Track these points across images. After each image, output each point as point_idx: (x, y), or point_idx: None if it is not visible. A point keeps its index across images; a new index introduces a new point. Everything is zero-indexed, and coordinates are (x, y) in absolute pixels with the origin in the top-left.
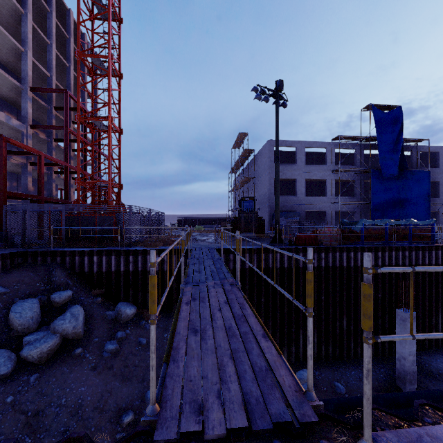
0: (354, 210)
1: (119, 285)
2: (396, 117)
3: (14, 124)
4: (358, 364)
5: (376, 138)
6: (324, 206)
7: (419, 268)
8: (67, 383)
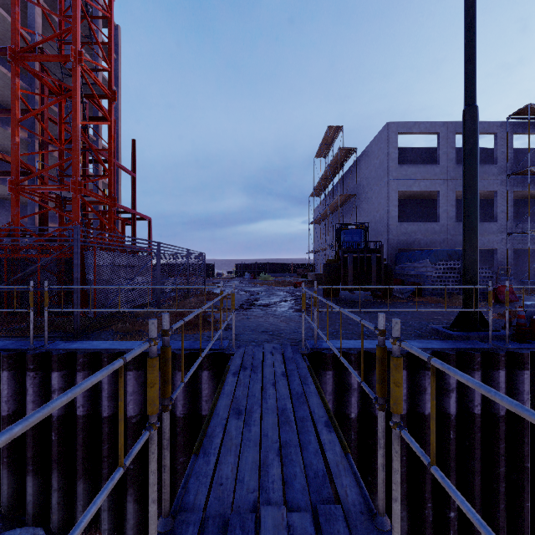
0: None
1: (24, 455)
2: None
3: None
4: None
5: None
6: (492, 240)
7: None
8: None
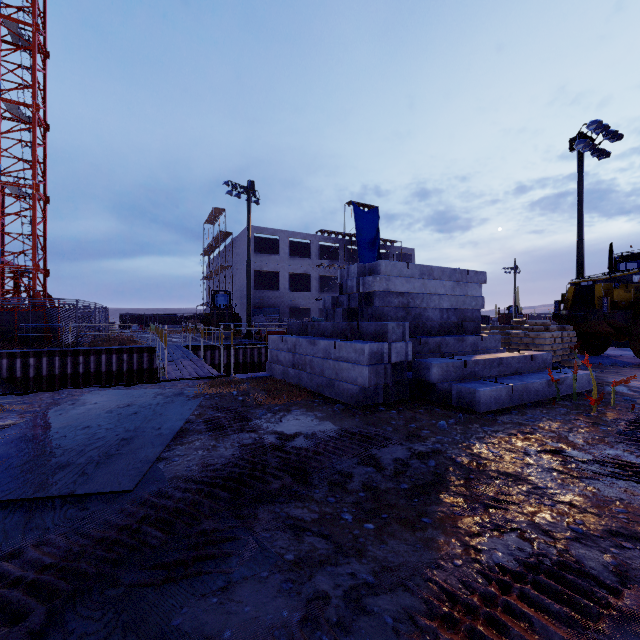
0: None
1: None
2: (374, 217)
3: None
4: None
5: (356, 236)
6: (308, 303)
7: (247, 328)
8: None
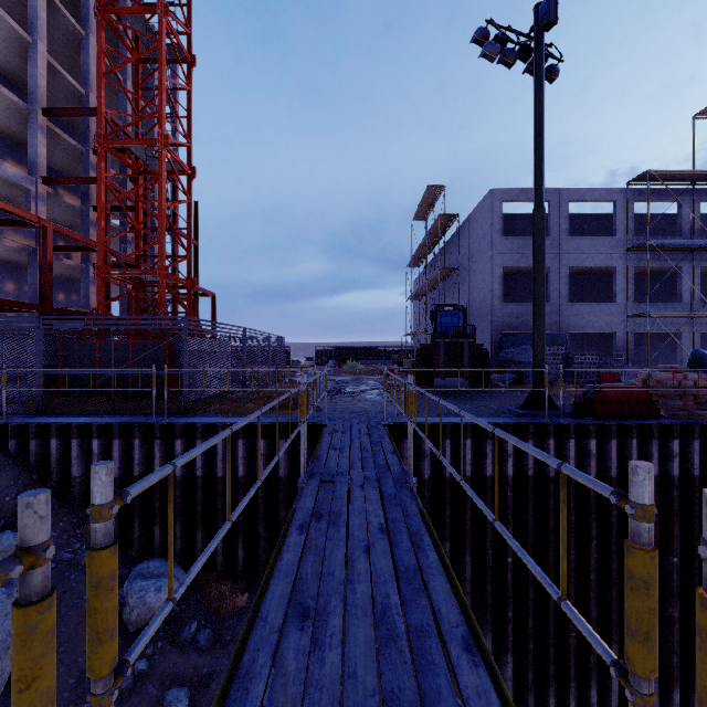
0: (678, 329)
1: (151, 510)
2: None
3: (9, 175)
4: None
5: None
6: (610, 323)
7: None
8: None
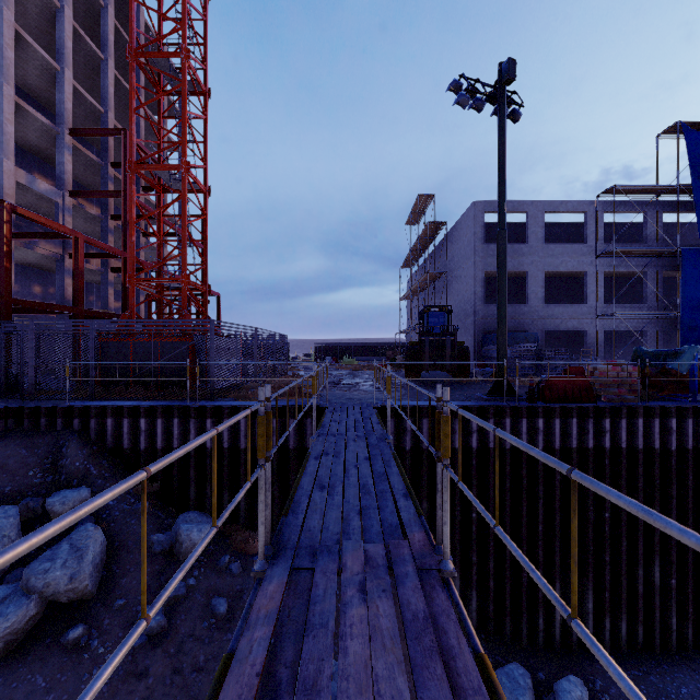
0: (643, 328)
1: (187, 475)
2: None
3: (41, 190)
4: (691, 667)
5: (693, 188)
6: (581, 322)
7: None
8: None
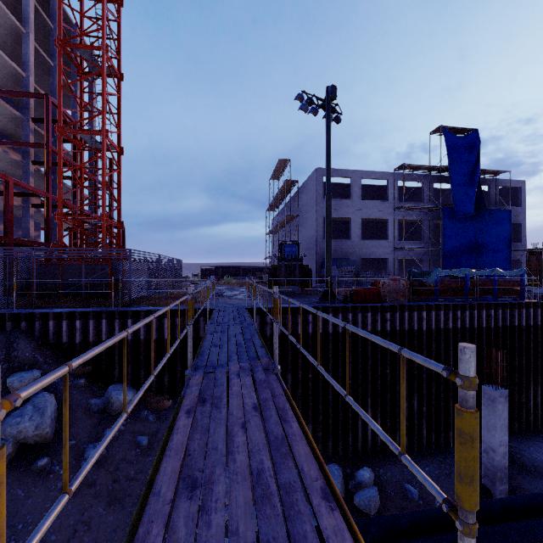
0: (422, 257)
1: (112, 360)
2: (472, 143)
3: None
4: (432, 456)
5: (449, 169)
6: (385, 252)
7: None
8: (20, 516)
